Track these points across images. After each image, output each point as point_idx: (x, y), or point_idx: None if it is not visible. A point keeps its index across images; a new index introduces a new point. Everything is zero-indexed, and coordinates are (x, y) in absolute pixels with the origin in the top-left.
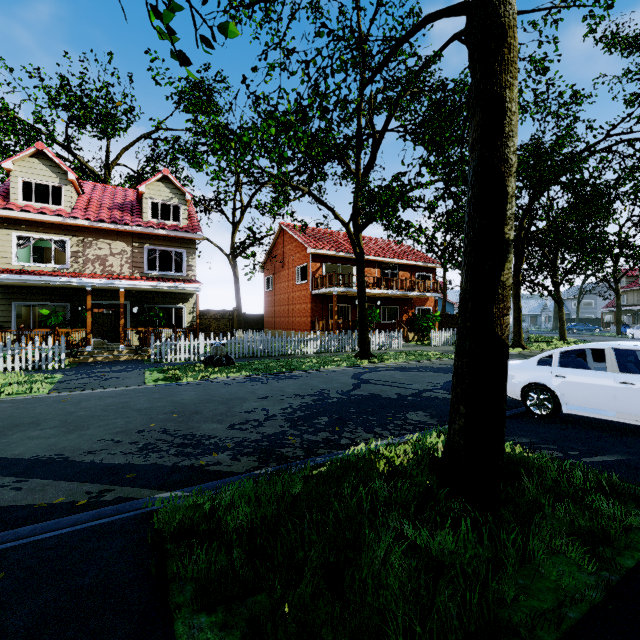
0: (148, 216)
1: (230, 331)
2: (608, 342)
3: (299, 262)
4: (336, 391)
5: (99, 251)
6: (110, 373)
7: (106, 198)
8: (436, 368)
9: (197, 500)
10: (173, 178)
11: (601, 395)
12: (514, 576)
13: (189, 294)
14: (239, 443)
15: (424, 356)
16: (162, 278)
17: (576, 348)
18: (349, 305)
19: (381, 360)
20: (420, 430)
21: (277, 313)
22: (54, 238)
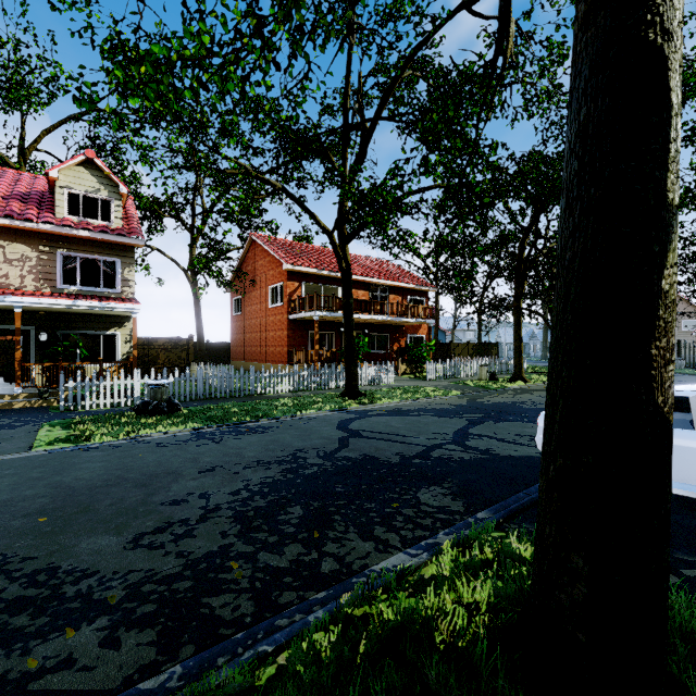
0: (64, 211)
1: (185, 364)
2: (686, 387)
3: (273, 280)
4: (316, 453)
5: None
6: None
7: (2, 184)
8: (439, 410)
9: None
10: (101, 163)
11: (688, 464)
12: None
13: (125, 317)
14: (135, 588)
15: (421, 393)
16: (84, 295)
17: None
18: (333, 332)
19: (372, 400)
20: (443, 527)
21: (247, 341)
22: None
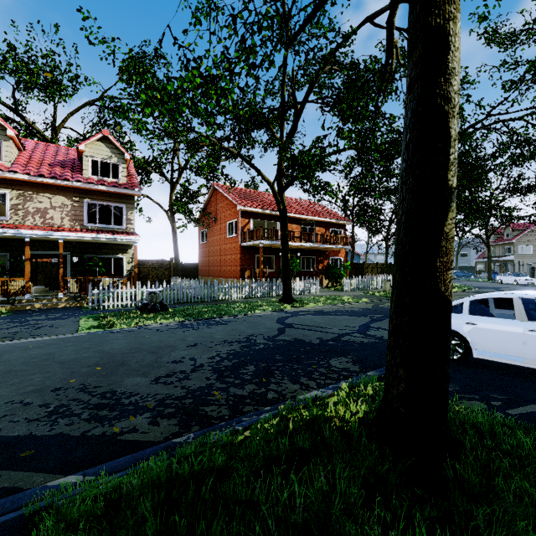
0: (88, 173)
1: (167, 279)
2: (513, 291)
3: (230, 218)
4: (262, 337)
5: (39, 204)
6: (44, 321)
7: (48, 155)
8: (350, 312)
9: (97, 490)
10: (112, 138)
11: (511, 342)
12: None
13: (128, 245)
14: (161, 401)
15: (339, 300)
16: (102, 230)
17: (485, 297)
18: (273, 256)
19: (302, 304)
20: (344, 379)
21: (211, 262)
22: None
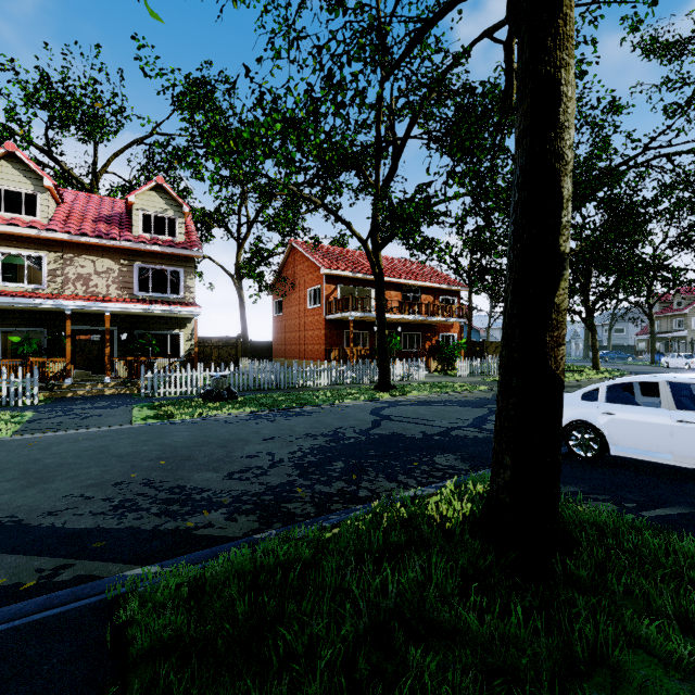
0: (139, 230)
1: (234, 360)
2: (661, 374)
3: (312, 284)
4: (353, 430)
5: (81, 269)
6: (91, 410)
7: (90, 209)
8: (464, 402)
9: (178, 579)
10: (168, 187)
11: (655, 435)
12: (588, 688)
13: (187, 319)
14: (237, 497)
15: (450, 388)
16: (155, 300)
17: (625, 381)
18: (367, 331)
19: (403, 393)
20: (451, 477)
21: (287, 340)
22: (27, 254)
